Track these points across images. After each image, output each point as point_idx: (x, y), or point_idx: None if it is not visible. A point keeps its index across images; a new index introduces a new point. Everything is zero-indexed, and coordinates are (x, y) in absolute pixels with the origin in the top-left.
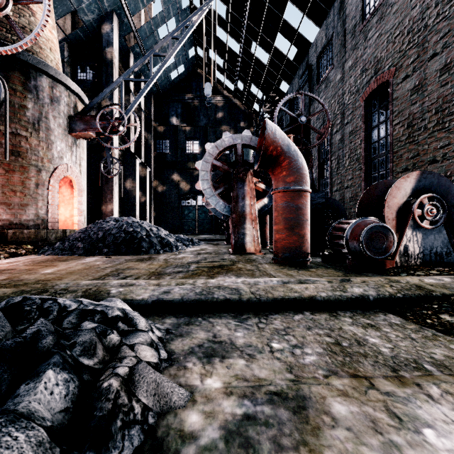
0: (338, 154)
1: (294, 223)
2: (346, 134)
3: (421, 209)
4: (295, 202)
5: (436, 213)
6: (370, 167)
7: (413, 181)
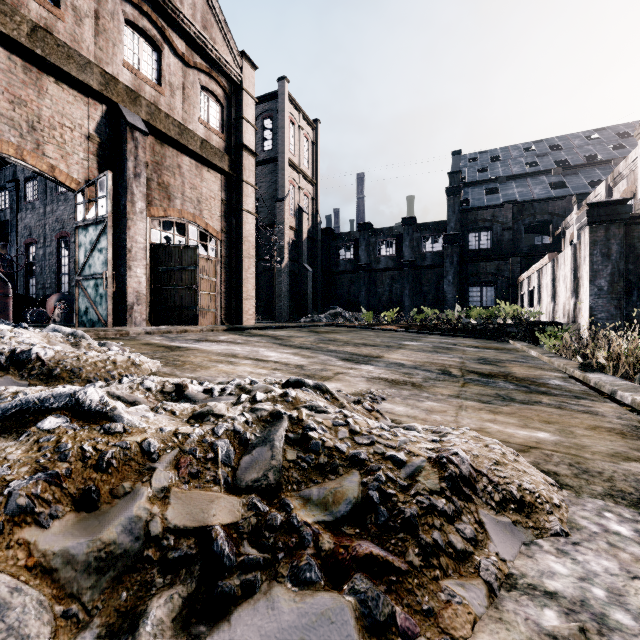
0: (42, 264)
1: (4, 310)
2: (47, 253)
3: (60, 306)
4: (4, 301)
5: (66, 308)
6: (61, 279)
7: (59, 296)
